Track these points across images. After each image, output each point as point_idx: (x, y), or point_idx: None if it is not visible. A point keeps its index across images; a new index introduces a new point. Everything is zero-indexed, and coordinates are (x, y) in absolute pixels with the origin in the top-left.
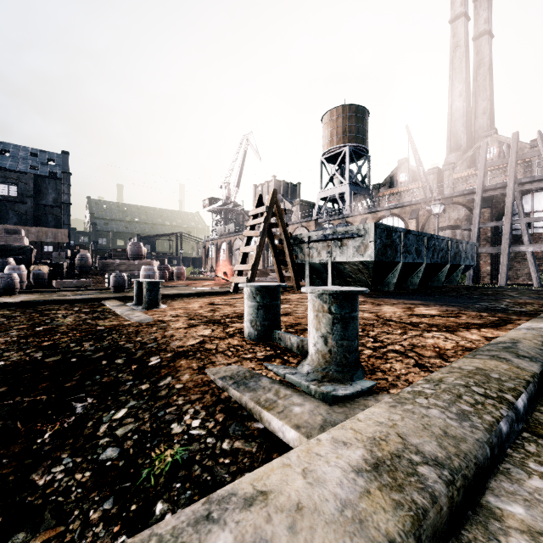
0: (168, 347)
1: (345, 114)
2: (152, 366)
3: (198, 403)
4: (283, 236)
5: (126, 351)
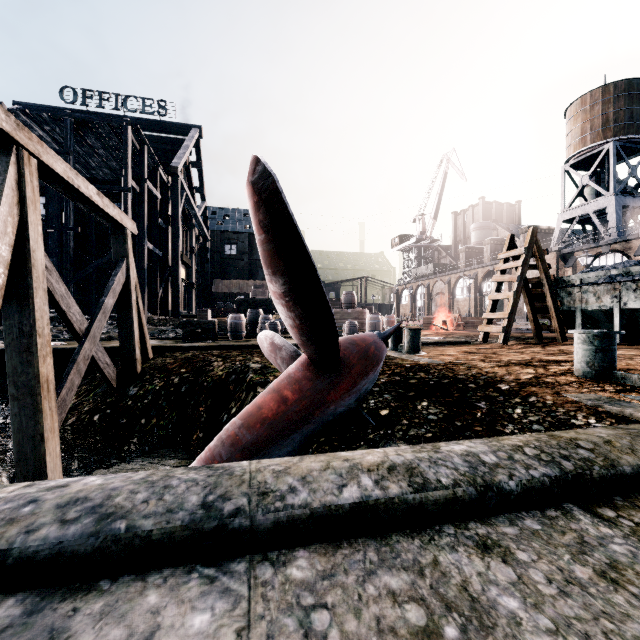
0: (504, 379)
1: (607, 98)
2: (507, 390)
3: (580, 412)
4: (544, 279)
5: (467, 380)
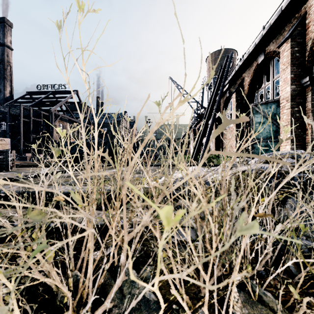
0: None
1: (212, 59)
2: None
3: None
4: None
5: None
